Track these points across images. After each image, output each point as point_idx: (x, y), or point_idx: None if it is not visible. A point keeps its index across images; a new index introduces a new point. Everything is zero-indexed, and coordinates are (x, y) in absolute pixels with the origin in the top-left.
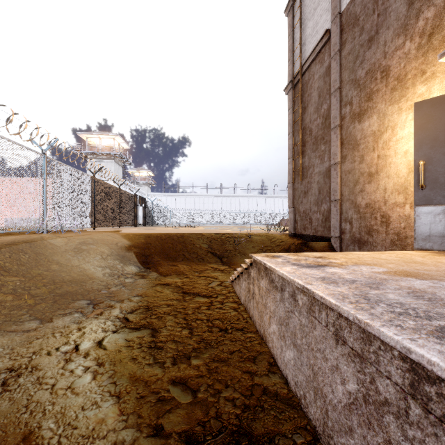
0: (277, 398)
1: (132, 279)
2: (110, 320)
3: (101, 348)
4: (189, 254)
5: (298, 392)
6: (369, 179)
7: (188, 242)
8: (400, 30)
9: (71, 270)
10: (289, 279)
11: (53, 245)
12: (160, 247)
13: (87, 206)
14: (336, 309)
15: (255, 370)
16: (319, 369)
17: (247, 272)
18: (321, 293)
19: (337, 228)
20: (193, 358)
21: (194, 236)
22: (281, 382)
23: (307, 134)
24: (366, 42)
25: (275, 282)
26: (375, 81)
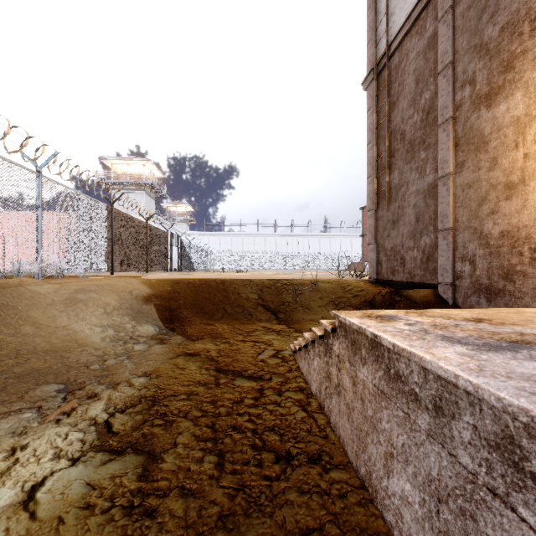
0: None
1: (145, 344)
2: (79, 428)
3: (27, 510)
4: (232, 307)
5: None
6: (507, 193)
7: (230, 291)
8: None
9: (52, 332)
10: (497, 400)
11: (35, 294)
12: (193, 298)
13: (102, 244)
14: None
15: None
16: None
17: (325, 344)
18: None
19: (449, 270)
20: None
21: (239, 283)
22: None
23: (397, 139)
24: None
25: (410, 383)
26: (518, 37)
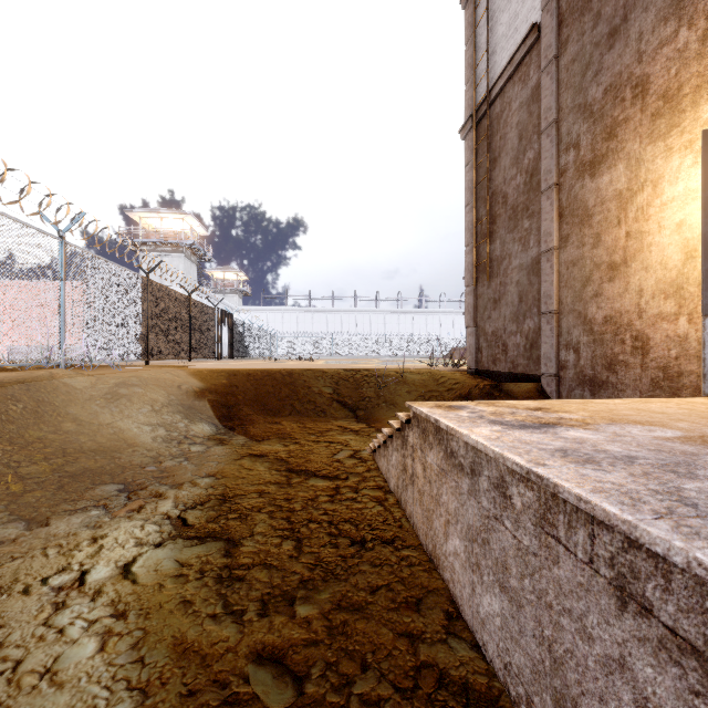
0: (469, 696)
1: (202, 446)
2: (153, 522)
3: (128, 579)
4: (301, 403)
5: (513, 687)
6: (610, 275)
7: (299, 384)
8: (670, 11)
9: (97, 431)
10: (492, 452)
11: (70, 387)
12: (254, 393)
13: (135, 325)
14: (628, 530)
15: (421, 631)
16: (568, 654)
17: (402, 436)
18: (576, 487)
19: (552, 360)
20: (300, 602)
21: (310, 374)
22: (475, 659)
23: (499, 203)
24: (604, 37)
25: (459, 457)
26: (621, 103)
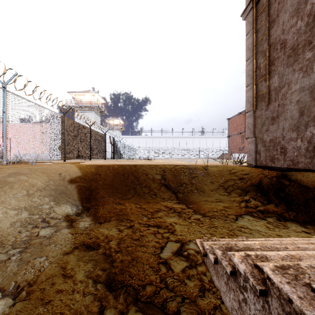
0: None
1: (52, 229)
2: None
3: None
4: (140, 187)
5: None
6: None
7: (140, 174)
8: None
9: None
10: None
11: None
12: (111, 180)
13: (57, 140)
14: None
15: None
16: None
17: None
18: None
19: None
20: None
21: (147, 168)
22: None
23: (277, 49)
24: None
25: None
26: None
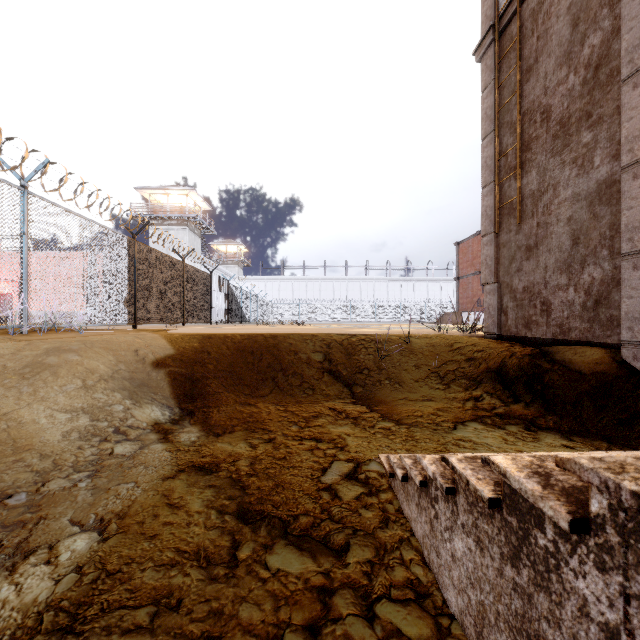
0: None
1: (135, 444)
2: None
3: None
4: (285, 375)
5: None
6: None
7: (284, 351)
8: None
9: None
10: None
11: None
12: (229, 362)
13: (120, 287)
14: None
15: None
16: None
17: (508, 528)
18: None
19: None
20: None
21: (297, 340)
22: None
23: (536, 122)
24: None
25: None
26: None
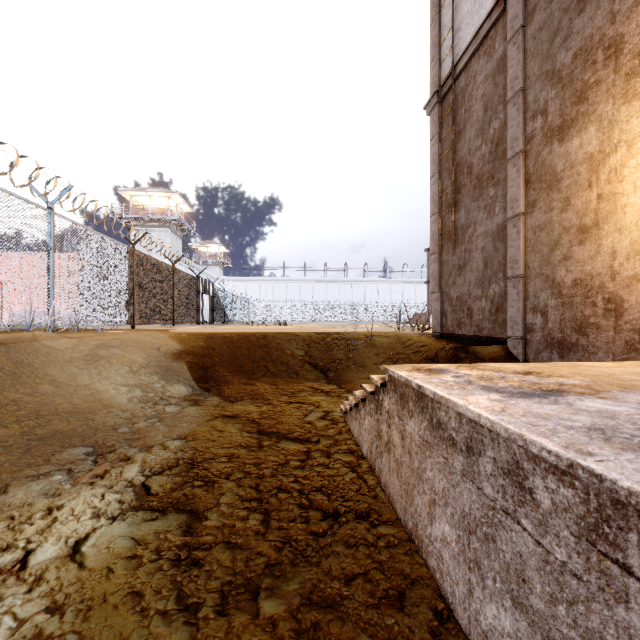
0: None
1: (177, 406)
2: (115, 490)
3: (75, 561)
4: (274, 365)
5: None
6: (581, 238)
7: (273, 346)
8: None
9: (73, 392)
10: (505, 431)
11: (51, 349)
12: (230, 355)
13: (122, 292)
14: None
15: None
16: None
17: (375, 400)
18: None
19: (519, 323)
20: (265, 595)
21: (283, 338)
22: None
23: (464, 173)
24: (574, 2)
25: (449, 429)
26: (592, 66)
